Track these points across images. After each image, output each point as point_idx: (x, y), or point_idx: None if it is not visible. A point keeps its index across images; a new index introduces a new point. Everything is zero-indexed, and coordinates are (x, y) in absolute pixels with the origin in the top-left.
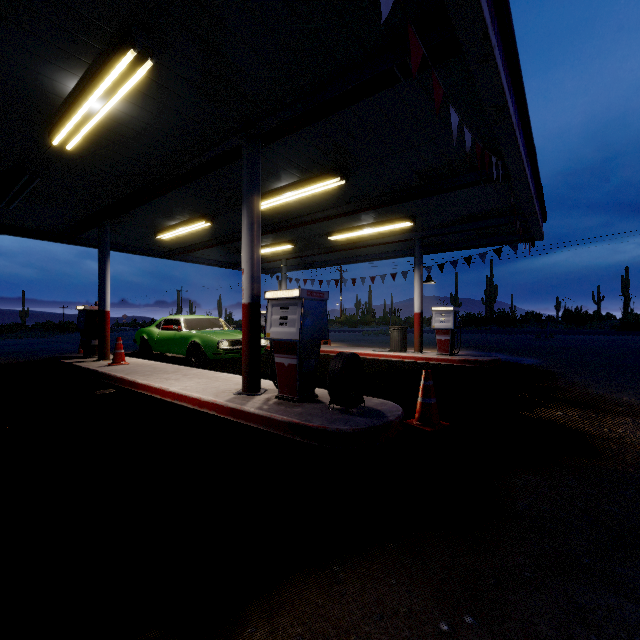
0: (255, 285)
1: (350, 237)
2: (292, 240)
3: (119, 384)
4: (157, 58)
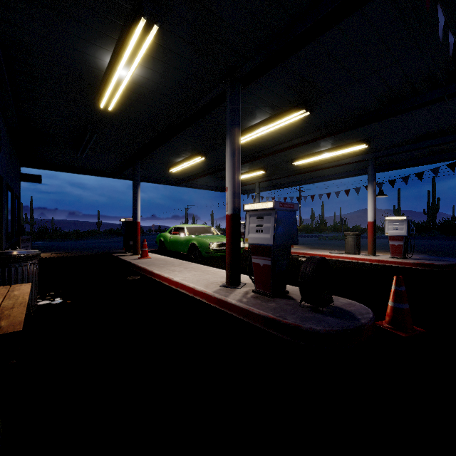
0: (236, 200)
1: (310, 162)
2: (263, 167)
3: (143, 272)
4: (160, 21)
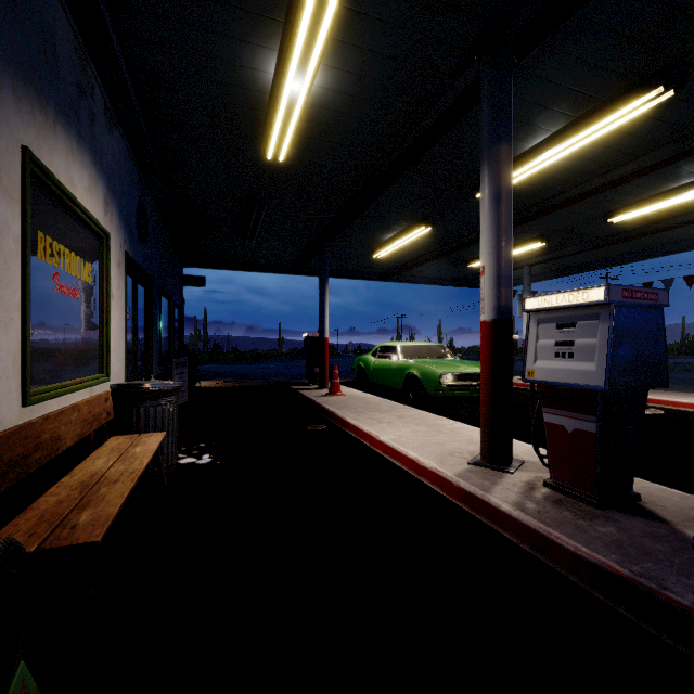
0: (503, 290)
1: (649, 214)
2: (541, 235)
3: (331, 419)
4: None
